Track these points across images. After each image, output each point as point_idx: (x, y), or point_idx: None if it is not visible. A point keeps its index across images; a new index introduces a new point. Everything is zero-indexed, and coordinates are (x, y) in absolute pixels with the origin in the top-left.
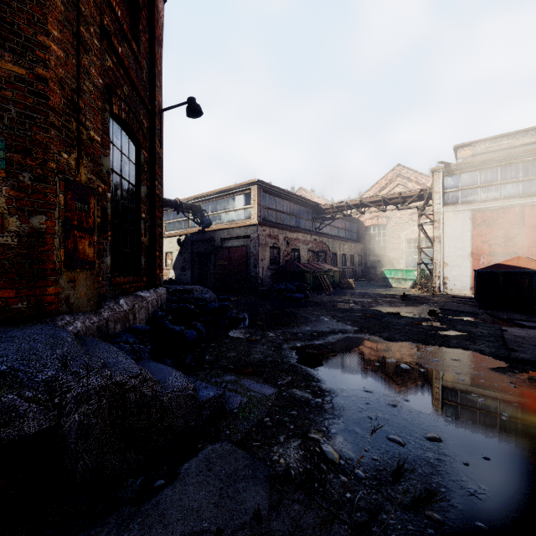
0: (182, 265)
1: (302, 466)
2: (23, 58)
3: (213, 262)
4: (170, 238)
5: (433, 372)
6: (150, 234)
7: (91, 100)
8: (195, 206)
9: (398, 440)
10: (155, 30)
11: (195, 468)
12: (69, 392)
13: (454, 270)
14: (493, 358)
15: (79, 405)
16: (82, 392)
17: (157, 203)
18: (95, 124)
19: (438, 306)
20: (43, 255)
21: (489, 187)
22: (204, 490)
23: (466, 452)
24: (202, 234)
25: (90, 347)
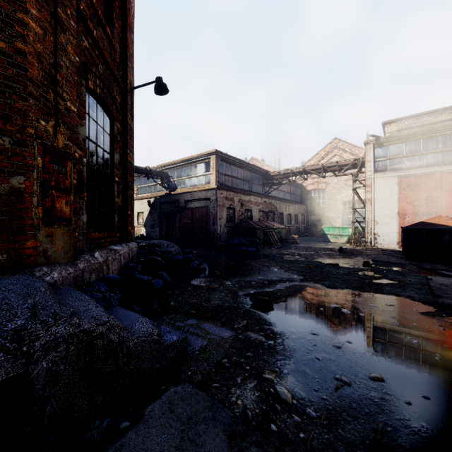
0: (152, 223)
1: (258, 407)
2: (3, 32)
3: (178, 221)
4: (141, 200)
5: (371, 316)
6: (122, 195)
7: (68, 74)
8: (163, 173)
9: (344, 380)
10: (127, 18)
11: (158, 410)
12: (37, 340)
13: (383, 227)
14: (422, 303)
15: (48, 353)
16: (50, 340)
17: (128, 169)
18: (72, 96)
19: (371, 258)
20: (22, 212)
21: (413, 156)
22: (166, 433)
23: (407, 391)
24: (168, 197)
25: (63, 296)
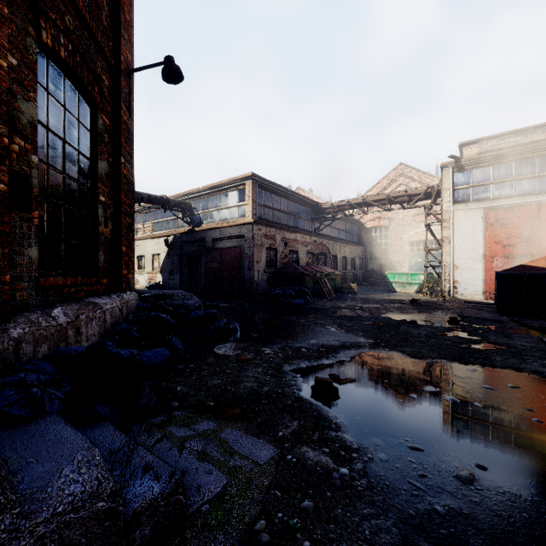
0: (171, 268)
1: None
2: None
3: (203, 265)
4: (157, 238)
5: (494, 408)
6: (114, 223)
7: None
8: (184, 203)
9: None
10: None
11: None
12: None
13: (465, 273)
14: None
15: None
16: None
17: (123, 186)
18: None
19: (455, 313)
20: None
21: (503, 183)
22: None
23: None
24: (191, 234)
25: None
